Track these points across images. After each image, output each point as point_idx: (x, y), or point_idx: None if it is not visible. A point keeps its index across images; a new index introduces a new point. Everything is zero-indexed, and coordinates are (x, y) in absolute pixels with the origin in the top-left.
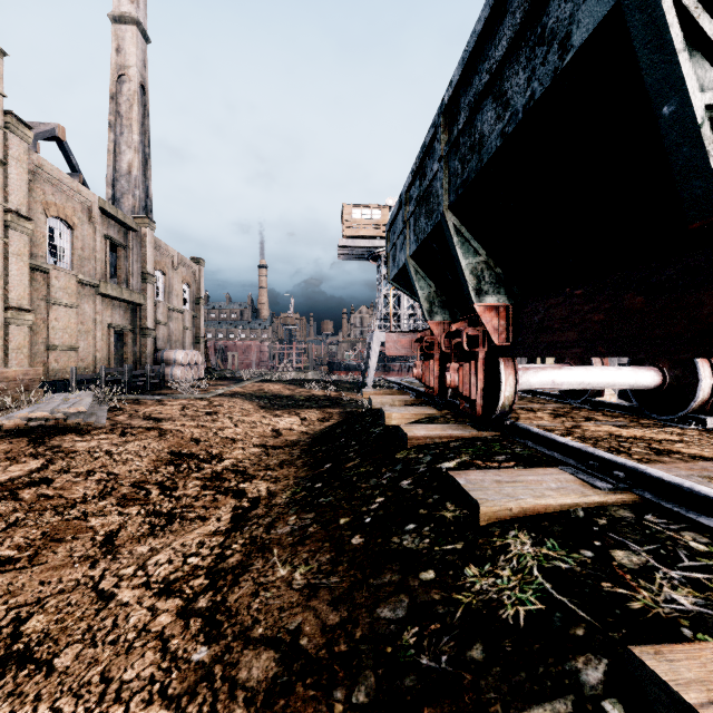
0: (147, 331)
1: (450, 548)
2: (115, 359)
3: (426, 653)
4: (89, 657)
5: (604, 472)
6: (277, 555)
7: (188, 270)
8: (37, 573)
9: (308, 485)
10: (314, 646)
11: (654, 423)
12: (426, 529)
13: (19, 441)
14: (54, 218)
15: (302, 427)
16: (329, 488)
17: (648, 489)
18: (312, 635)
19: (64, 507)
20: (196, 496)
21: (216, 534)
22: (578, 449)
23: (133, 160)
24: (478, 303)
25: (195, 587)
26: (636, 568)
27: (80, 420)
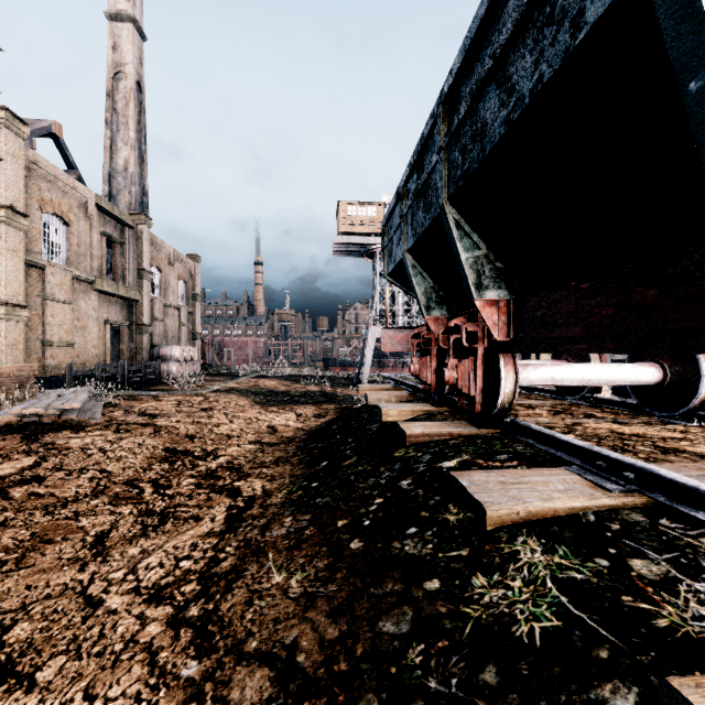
0: (143, 327)
1: (455, 555)
2: (111, 355)
3: (434, 675)
4: (73, 671)
5: (612, 473)
6: (273, 559)
7: (184, 266)
8: (24, 576)
9: (304, 484)
10: (312, 664)
11: (655, 420)
12: (428, 534)
13: (12, 438)
14: (49, 215)
15: (298, 423)
16: (325, 488)
17: (661, 491)
18: (309, 651)
19: (54, 506)
20: (190, 494)
21: (210, 535)
22: (584, 448)
23: (129, 157)
24: (478, 298)
25: (186, 594)
26: (657, 580)
27: (75, 416)
